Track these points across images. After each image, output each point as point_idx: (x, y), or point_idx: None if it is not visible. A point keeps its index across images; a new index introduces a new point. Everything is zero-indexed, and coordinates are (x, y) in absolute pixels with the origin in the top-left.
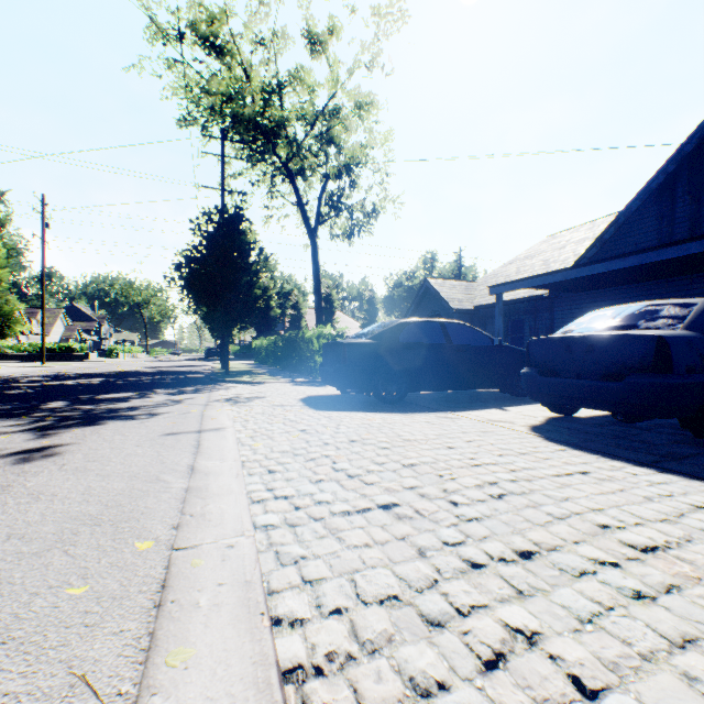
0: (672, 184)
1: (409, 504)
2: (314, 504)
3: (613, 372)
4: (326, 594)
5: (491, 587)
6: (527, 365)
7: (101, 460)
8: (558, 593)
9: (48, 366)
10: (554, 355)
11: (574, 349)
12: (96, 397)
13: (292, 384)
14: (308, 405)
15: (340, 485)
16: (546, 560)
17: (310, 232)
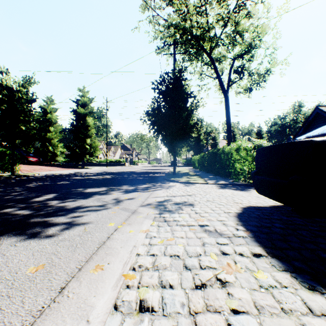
0: None
1: None
2: None
3: None
4: None
5: None
6: None
7: None
8: None
9: (107, 168)
10: None
11: None
12: (81, 191)
13: (216, 186)
14: (258, 241)
15: None
16: None
17: (224, 91)
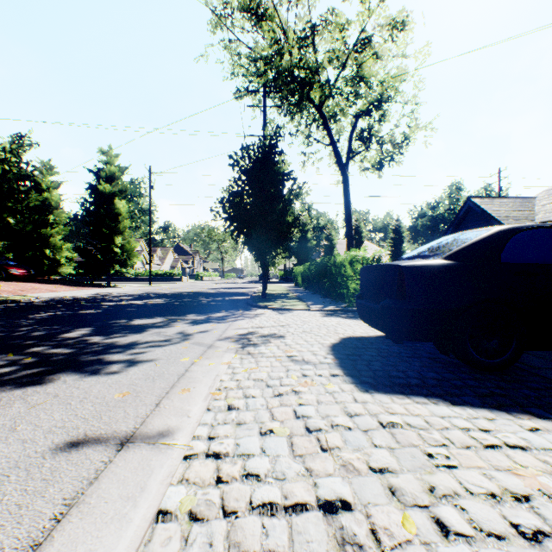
0: None
1: None
2: None
3: None
4: None
5: None
6: None
7: None
8: None
9: (151, 287)
10: None
11: None
12: (126, 323)
13: (321, 313)
14: (341, 366)
15: None
16: None
17: (341, 167)
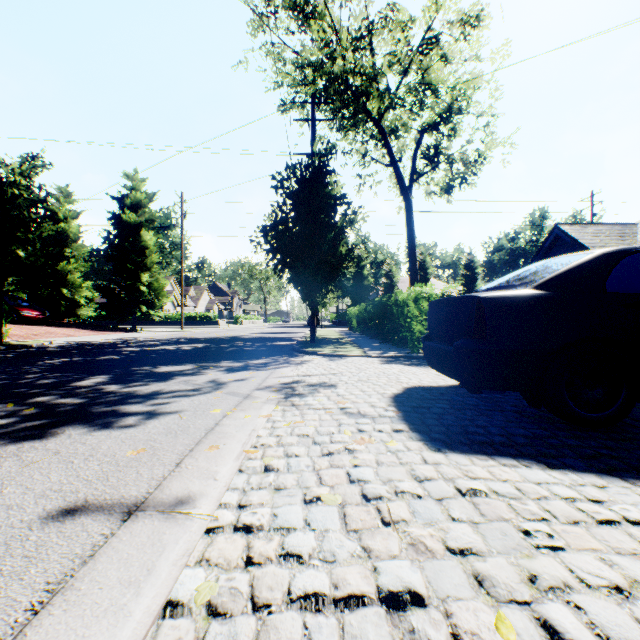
0: None
1: None
2: None
3: None
4: None
5: None
6: None
7: None
8: None
9: (182, 331)
10: None
11: None
12: (150, 370)
13: (380, 360)
14: (406, 420)
15: None
16: None
17: (403, 190)
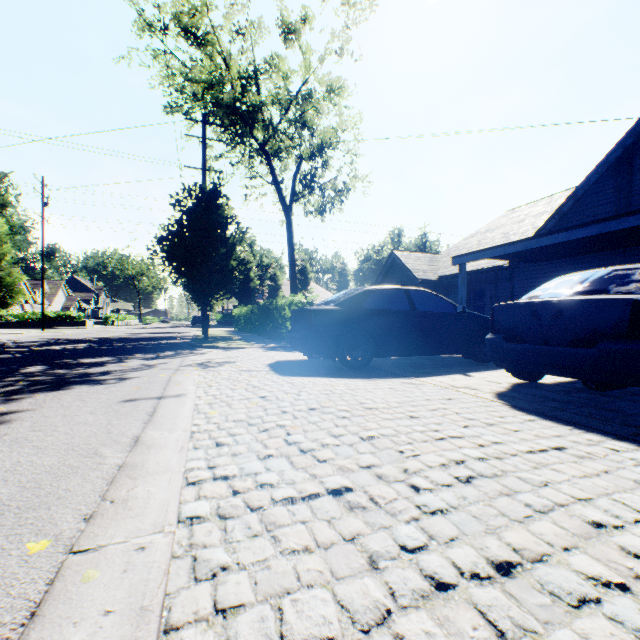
0: (630, 157)
1: (364, 488)
2: (255, 487)
3: (583, 338)
4: (239, 634)
5: (462, 626)
6: (492, 331)
7: (47, 429)
8: (555, 639)
9: (47, 333)
10: (520, 321)
11: (542, 314)
12: (75, 362)
13: (264, 349)
14: (274, 370)
15: (289, 462)
16: (531, 578)
17: (285, 209)
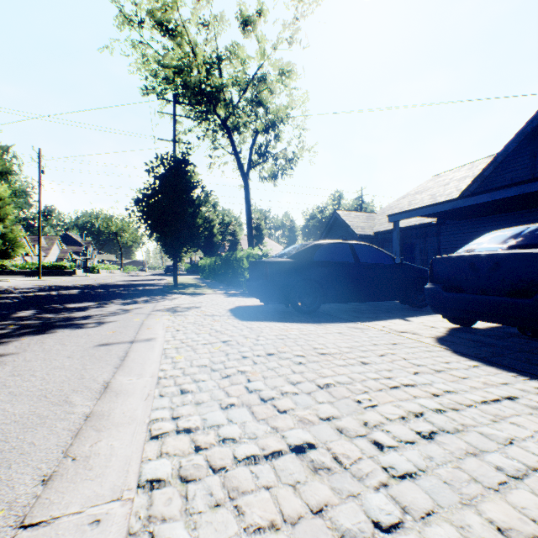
0: None
1: (326, 445)
2: (217, 442)
3: (521, 289)
4: None
5: None
6: (431, 281)
7: (25, 374)
8: None
9: (43, 280)
10: (459, 272)
11: (479, 266)
12: (62, 306)
13: (225, 295)
14: (234, 315)
15: (251, 413)
16: None
17: (243, 175)
